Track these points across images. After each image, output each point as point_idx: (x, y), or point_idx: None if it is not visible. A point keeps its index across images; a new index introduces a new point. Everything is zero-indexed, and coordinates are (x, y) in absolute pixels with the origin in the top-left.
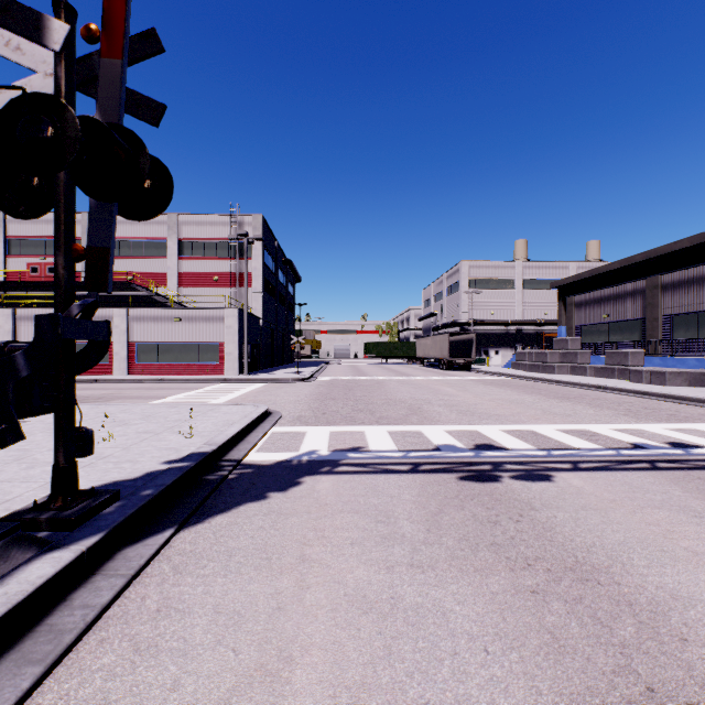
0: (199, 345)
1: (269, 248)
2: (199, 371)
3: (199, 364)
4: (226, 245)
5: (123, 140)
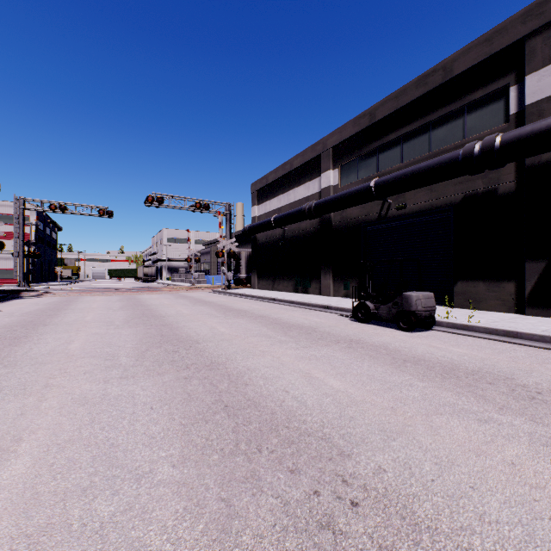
0: (2, 270)
1: (40, 218)
2: (2, 283)
3: (2, 279)
4: (12, 217)
5: (38, 253)
